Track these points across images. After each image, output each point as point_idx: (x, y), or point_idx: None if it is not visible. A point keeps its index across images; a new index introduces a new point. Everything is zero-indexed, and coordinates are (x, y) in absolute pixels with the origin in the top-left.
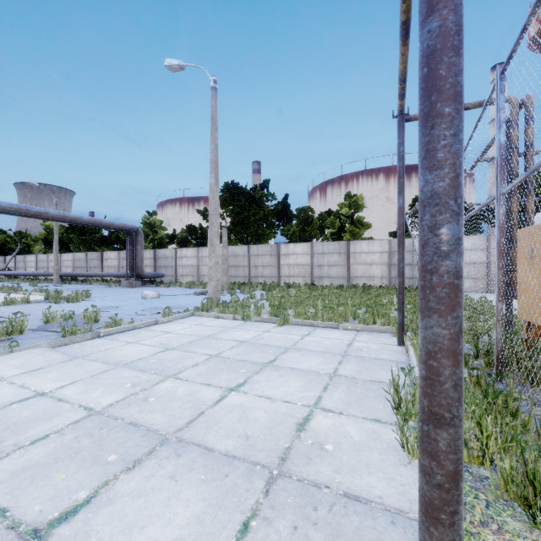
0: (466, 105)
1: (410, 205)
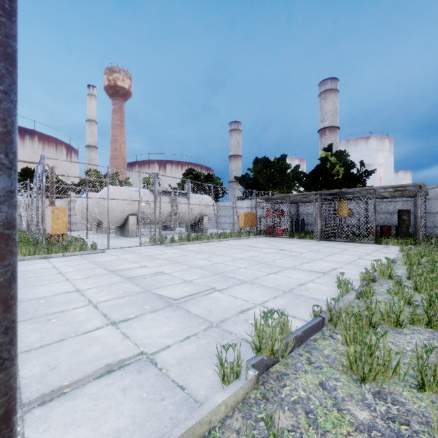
0: (33, 162)
1: (19, 173)
